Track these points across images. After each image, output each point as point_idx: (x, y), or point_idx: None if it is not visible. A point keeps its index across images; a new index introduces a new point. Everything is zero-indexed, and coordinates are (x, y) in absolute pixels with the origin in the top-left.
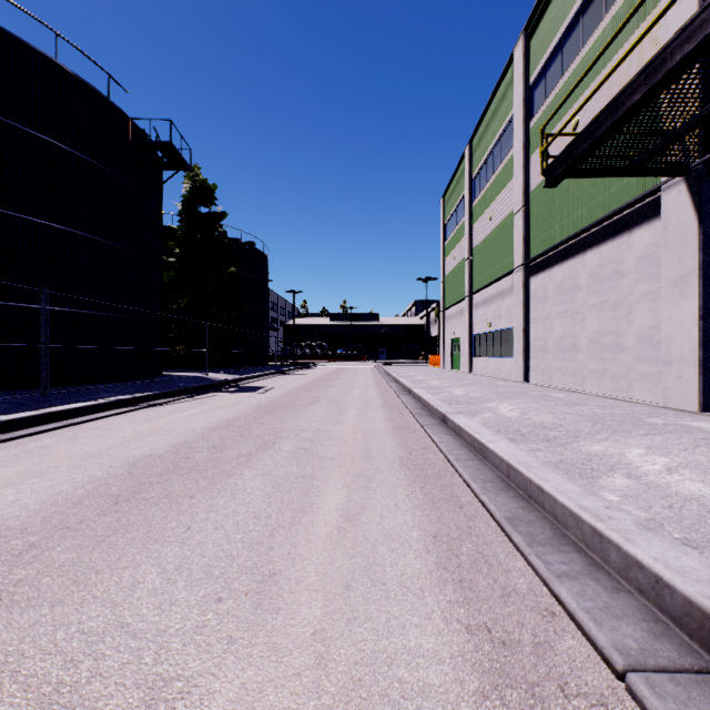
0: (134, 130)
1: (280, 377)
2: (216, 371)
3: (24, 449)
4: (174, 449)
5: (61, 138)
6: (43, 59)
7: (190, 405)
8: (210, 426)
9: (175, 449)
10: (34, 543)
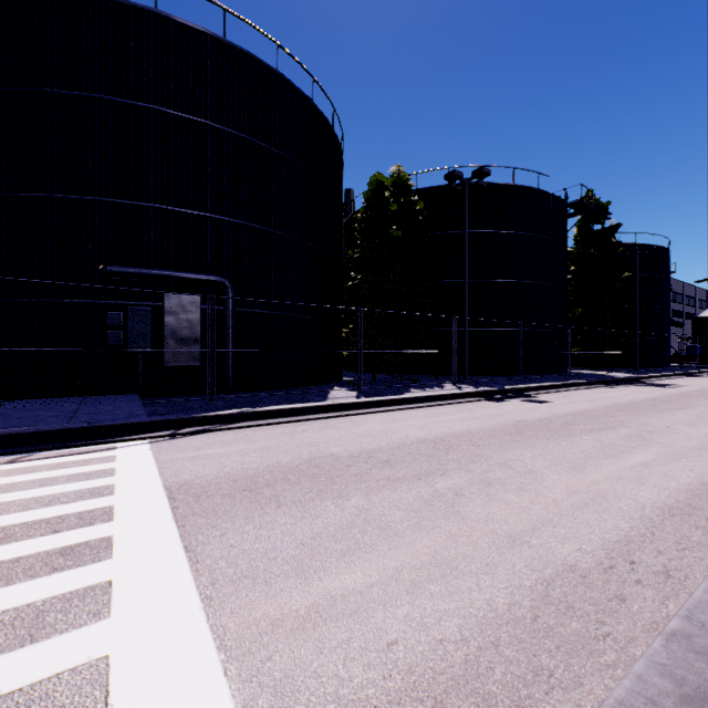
0: (552, 199)
1: (688, 378)
2: (611, 370)
3: (556, 396)
4: (628, 403)
5: (515, 228)
6: (507, 187)
7: (615, 390)
8: (640, 399)
9: (629, 403)
10: (605, 412)
